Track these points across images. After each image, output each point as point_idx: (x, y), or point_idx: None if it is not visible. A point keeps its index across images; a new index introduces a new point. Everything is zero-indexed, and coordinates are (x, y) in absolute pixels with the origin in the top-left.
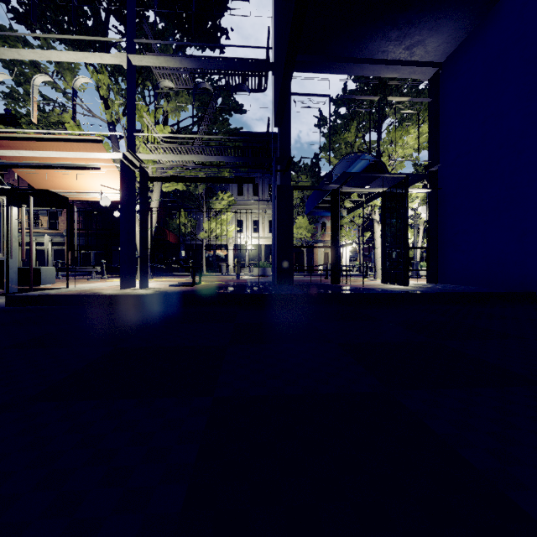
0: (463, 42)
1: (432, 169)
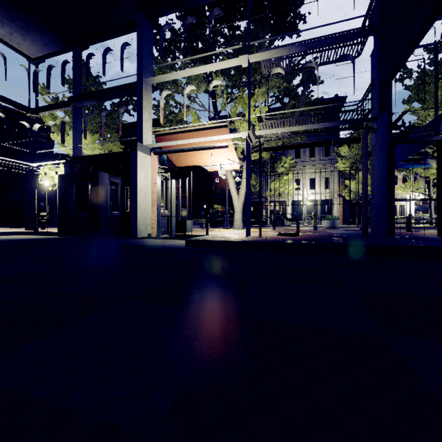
0: None
1: None
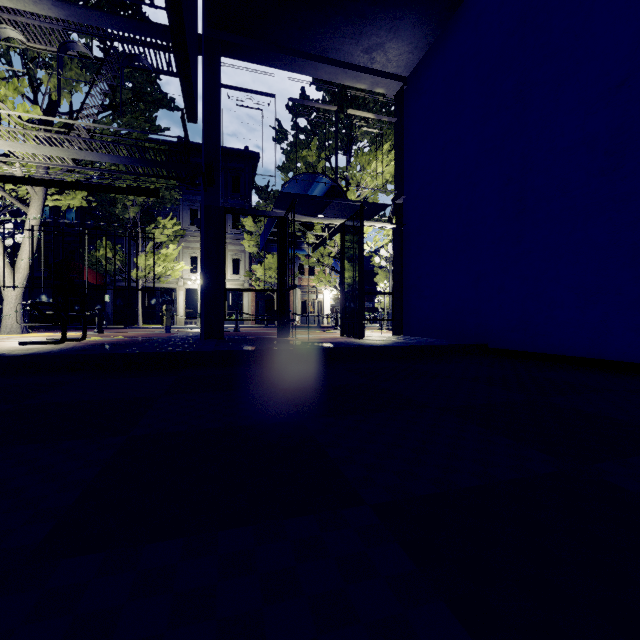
0: (426, 55)
1: (398, 201)
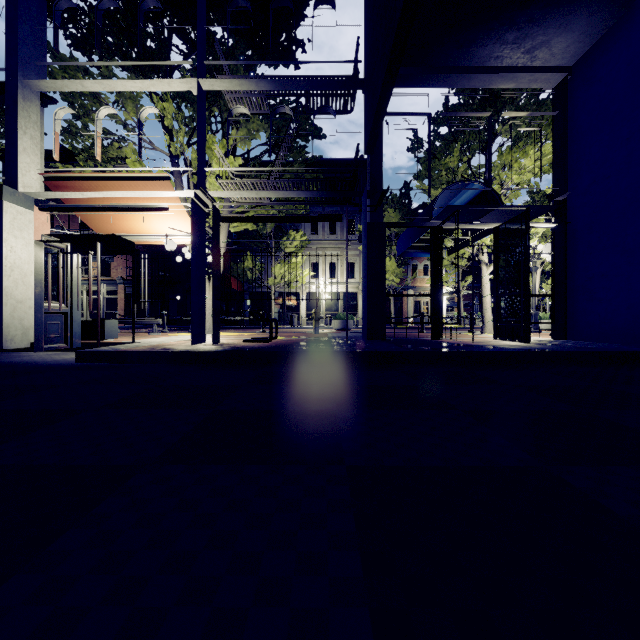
0: (600, 40)
1: (558, 198)
